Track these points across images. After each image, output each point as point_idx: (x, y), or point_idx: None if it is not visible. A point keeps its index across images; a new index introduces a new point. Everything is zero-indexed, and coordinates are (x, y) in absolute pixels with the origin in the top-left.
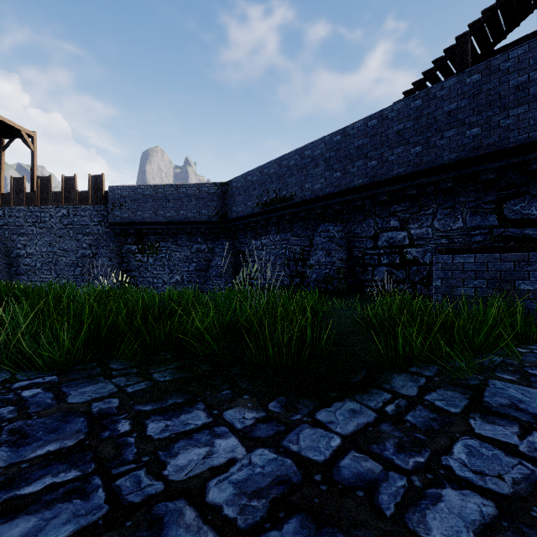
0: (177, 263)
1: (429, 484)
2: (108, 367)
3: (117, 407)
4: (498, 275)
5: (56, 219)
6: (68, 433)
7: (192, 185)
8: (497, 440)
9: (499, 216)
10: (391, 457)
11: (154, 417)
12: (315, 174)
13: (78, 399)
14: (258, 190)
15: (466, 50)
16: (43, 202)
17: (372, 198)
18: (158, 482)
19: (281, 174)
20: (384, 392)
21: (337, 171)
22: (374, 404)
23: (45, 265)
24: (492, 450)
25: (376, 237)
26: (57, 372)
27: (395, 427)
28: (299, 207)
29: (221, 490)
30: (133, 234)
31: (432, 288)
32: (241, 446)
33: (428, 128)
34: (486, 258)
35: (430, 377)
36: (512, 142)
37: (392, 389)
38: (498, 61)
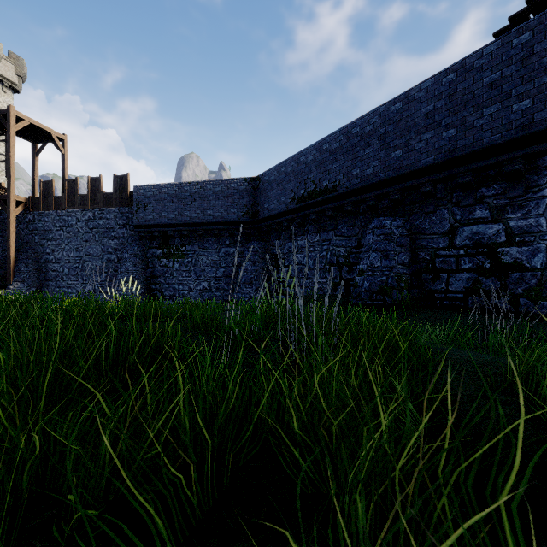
0: (204, 268)
1: None
2: None
3: None
4: None
5: (82, 223)
6: None
7: (220, 181)
8: None
9: None
10: None
11: None
12: (366, 156)
13: None
14: (293, 183)
15: None
16: (70, 205)
17: (446, 181)
18: None
19: (321, 161)
20: None
21: (396, 149)
22: None
23: (72, 271)
24: None
25: (452, 233)
26: None
27: None
28: (344, 199)
29: None
30: (158, 237)
31: (546, 303)
32: None
33: (543, 71)
34: None
35: None
36: None
37: None
38: None
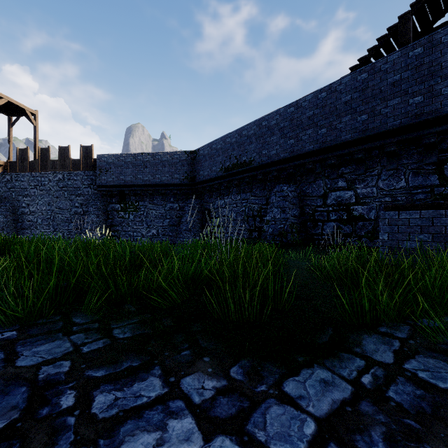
0: (153, 219)
1: None
2: (71, 321)
3: (67, 372)
4: (443, 230)
5: (54, 183)
6: (1, 410)
7: (166, 153)
8: None
9: (440, 176)
10: None
11: (104, 386)
12: (271, 142)
13: (28, 362)
14: (221, 157)
15: (408, 28)
16: (43, 169)
17: (321, 162)
18: None
19: (241, 143)
20: (356, 357)
21: (291, 139)
22: (347, 373)
23: (45, 221)
24: None
25: (325, 196)
26: (18, 327)
27: (378, 407)
28: (257, 171)
29: None
30: (117, 195)
31: (377, 241)
32: (197, 432)
33: (373, 98)
34: (431, 213)
35: (403, 339)
36: None
37: (364, 354)
38: (440, 35)
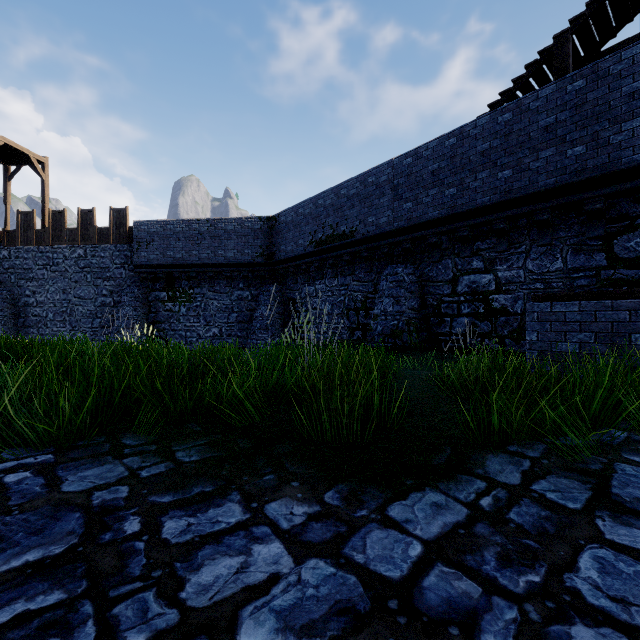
0: (214, 313)
1: (550, 617)
2: (120, 442)
3: (126, 498)
4: (610, 327)
5: (71, 261)
6: (56, 535)
7: (232, 219)
8: (639, 550)
9: (608, 255)
10: (493, 574)
11: (174, 512)
12: (381, 206)
13: (76, 487)
14: (311, 226)
15: (567, 51)
16: (55, 241)
17: (450, 234)
18: (171, 609)
19: (339, 206)
20: (477, 479)
21: (408, 201)
22: (464, 496)
23: (58, 316)
24: (634, 565)
25: (455, 282)
26: (54, 450)
27: (495, 529)
28: (360, 245)
29: (259, 623)
30: (162, 279)
31: (524, 343)
32: (287, 555)
33: (519, 148)
34: (593, 305)
35: (535, 458)
36: (625, 163)
37: (487, 475)
38: (608, 63)
